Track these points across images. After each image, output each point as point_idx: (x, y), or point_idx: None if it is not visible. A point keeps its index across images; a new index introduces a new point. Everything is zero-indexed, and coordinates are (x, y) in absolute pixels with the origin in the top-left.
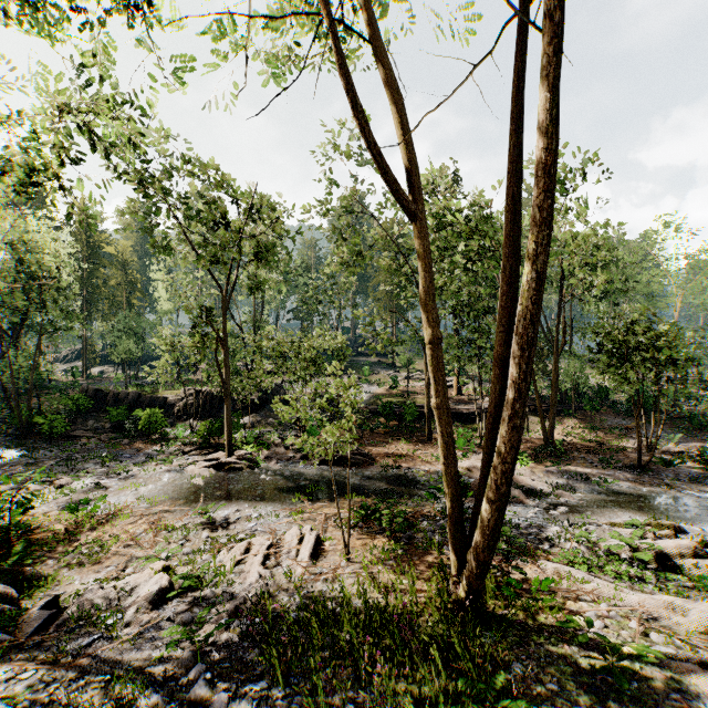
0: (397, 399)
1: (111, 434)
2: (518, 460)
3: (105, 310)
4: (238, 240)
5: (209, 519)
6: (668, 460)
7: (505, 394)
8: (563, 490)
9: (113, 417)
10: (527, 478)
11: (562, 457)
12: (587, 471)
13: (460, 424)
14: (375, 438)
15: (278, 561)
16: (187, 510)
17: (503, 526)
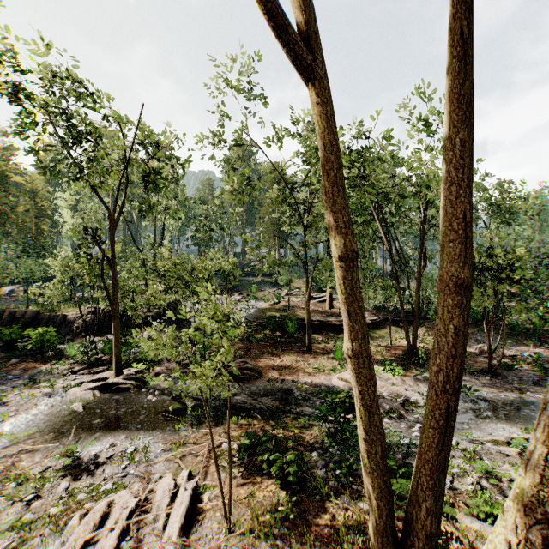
0: (280, 313)
1: (2, 353)
2: (390, 370)
3: (14, 234)
4: (126, 162)
5: (76, 459)
6: (510, 365)
7: (466, 337)
8: None
9: (6, 336)
10: (401, 388)
11: (423, 364)
12: None
13: (334, 334)
14: (261, 350)
15: (139, 537)
16: (53, 448)
17: (395, 452)
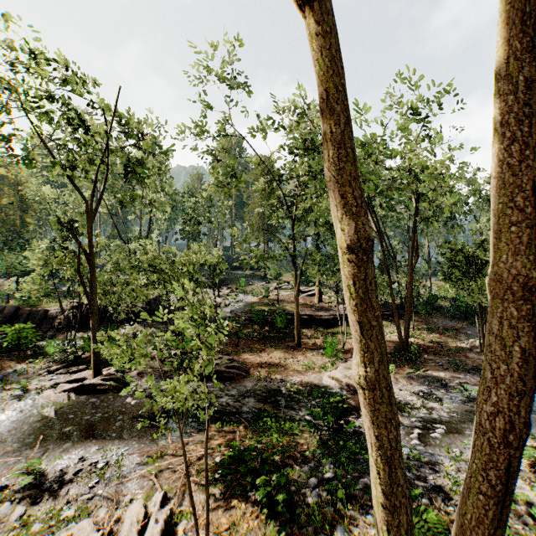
0: (269, 307)
1: None
2: None
3: None
4: (105, 150)
5: (38, 477)
6: None
7: None
8: (430, 400)
9: None
10: (394, 388)
11: (415, 360)
12: (442, 375)
13: (323, 328)
14: (249, 346)
15: None
16: (15, 462)
17: None
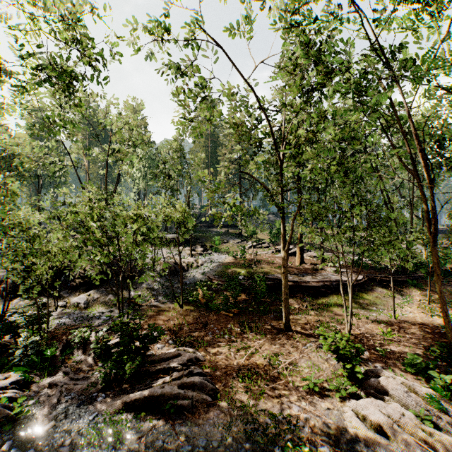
0: (245, 270)
1: None
2: None
3: None
4: None
5: None
6: None
7: None
8: None
9: None
10: None
11: None
12: None
13: (311, 298)
14: (222, 326)
15: None
16: None
17: None
